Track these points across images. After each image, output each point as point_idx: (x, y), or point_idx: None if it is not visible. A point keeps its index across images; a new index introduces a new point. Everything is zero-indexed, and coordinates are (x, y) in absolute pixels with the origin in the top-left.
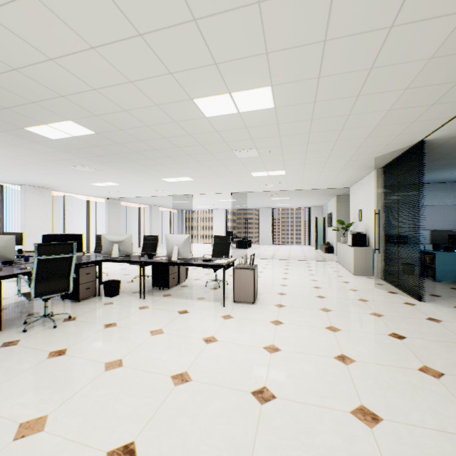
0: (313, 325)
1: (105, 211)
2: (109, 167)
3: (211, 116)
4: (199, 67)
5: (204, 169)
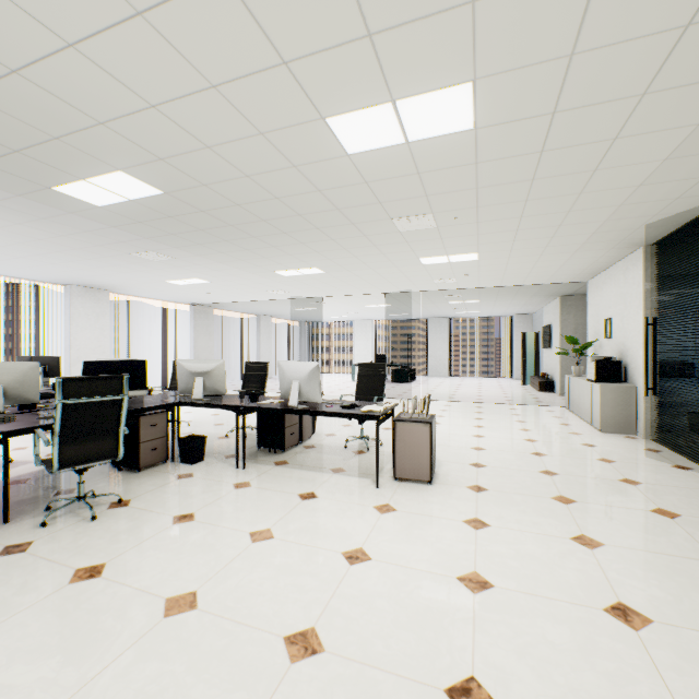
0: (547, 533)
1: (189, 324)
2: (191, 254)
3: (356, 152)
4: (337, 45)
5: (341, 254)
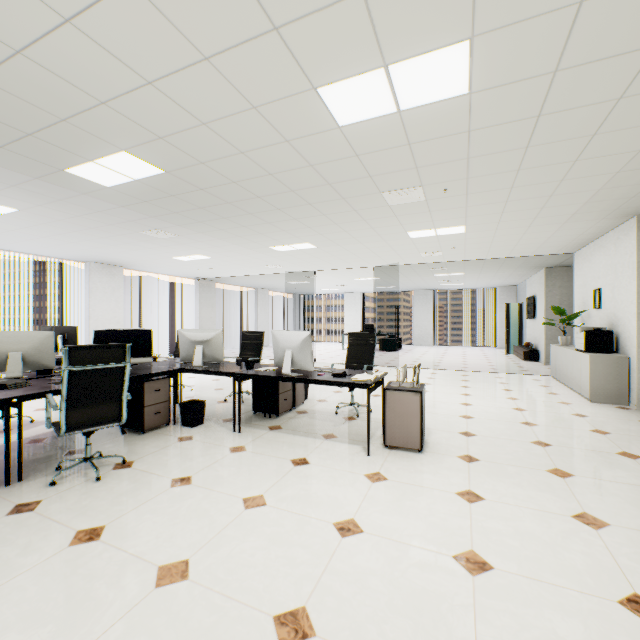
0: (546, 509)
1: (194, 296)
2: (193, 231)
3: (347, 124)
4: (328, 4)
5: (332, 229)
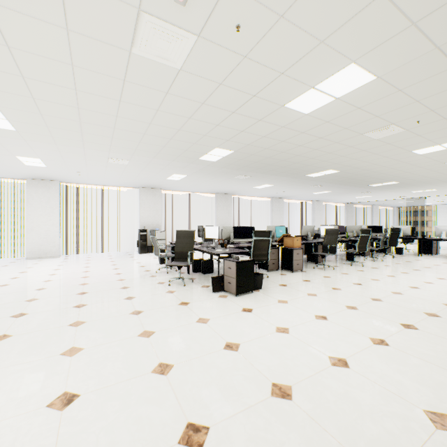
0: None
1: (343, 212)
2: (381, 191)
3: None
4: None
5: None
